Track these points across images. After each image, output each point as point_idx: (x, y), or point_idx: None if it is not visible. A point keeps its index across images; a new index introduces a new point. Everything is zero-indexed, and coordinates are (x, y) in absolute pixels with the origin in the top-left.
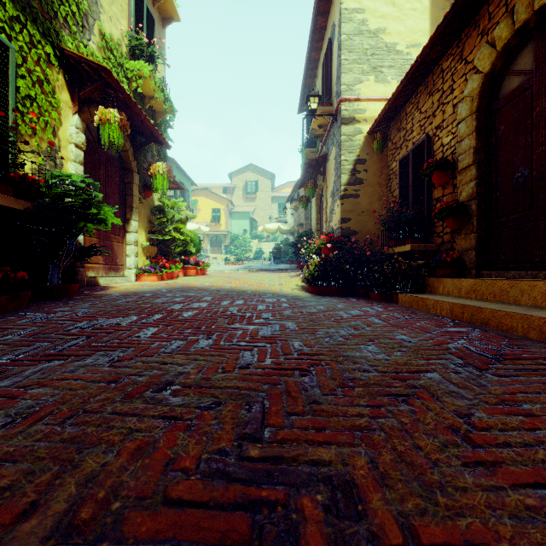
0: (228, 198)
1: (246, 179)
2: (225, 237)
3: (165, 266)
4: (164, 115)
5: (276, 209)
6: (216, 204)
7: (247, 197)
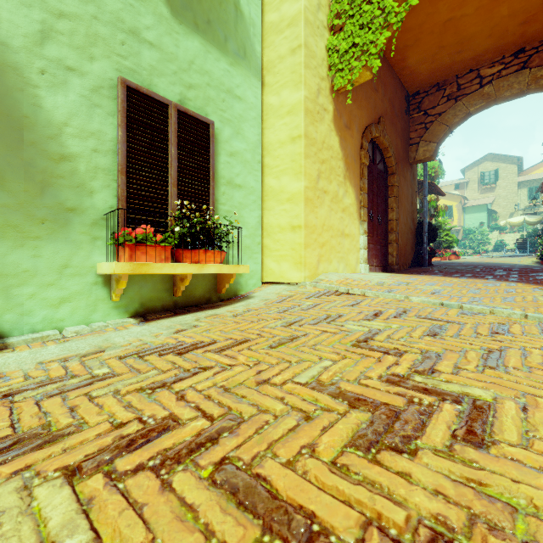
0: (460, 193)
1: (483, 170)
2: (457, 232)
3: (442, 254)
4: (438, 176)
5: (525, 195)
6: (447, 202)
7: (484, 188)
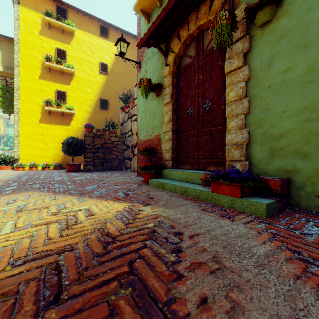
0: (6, 115)
1: None
2: (3, 137)
3: None
4: None
5: None
6: None
7: None
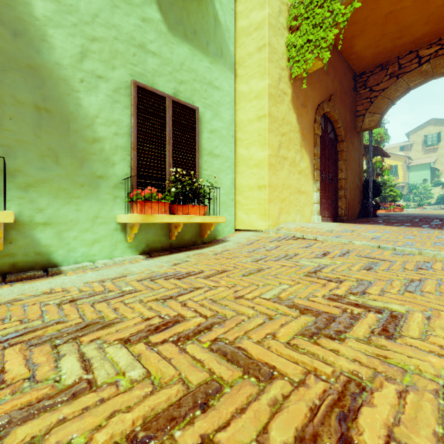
0: (405, 154)
1: (426, 133)
2: (402, 188)
3: (387, 206)
4: (383, 141)
5: None
6: (393, 162)
7: (427, 149)
